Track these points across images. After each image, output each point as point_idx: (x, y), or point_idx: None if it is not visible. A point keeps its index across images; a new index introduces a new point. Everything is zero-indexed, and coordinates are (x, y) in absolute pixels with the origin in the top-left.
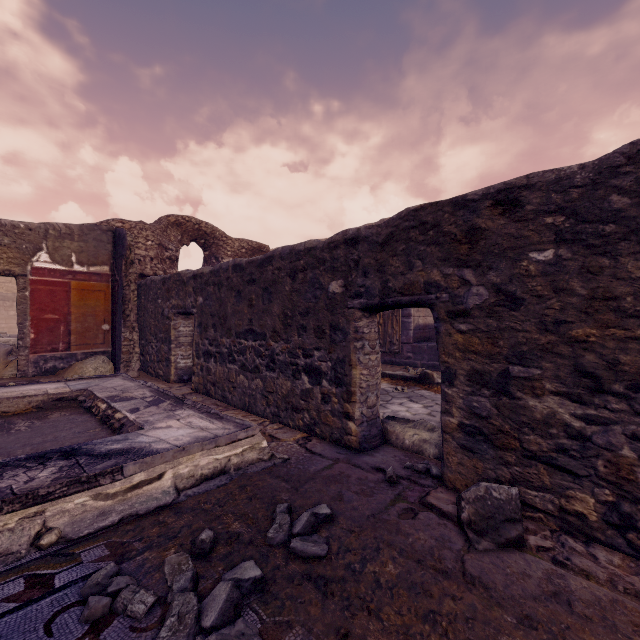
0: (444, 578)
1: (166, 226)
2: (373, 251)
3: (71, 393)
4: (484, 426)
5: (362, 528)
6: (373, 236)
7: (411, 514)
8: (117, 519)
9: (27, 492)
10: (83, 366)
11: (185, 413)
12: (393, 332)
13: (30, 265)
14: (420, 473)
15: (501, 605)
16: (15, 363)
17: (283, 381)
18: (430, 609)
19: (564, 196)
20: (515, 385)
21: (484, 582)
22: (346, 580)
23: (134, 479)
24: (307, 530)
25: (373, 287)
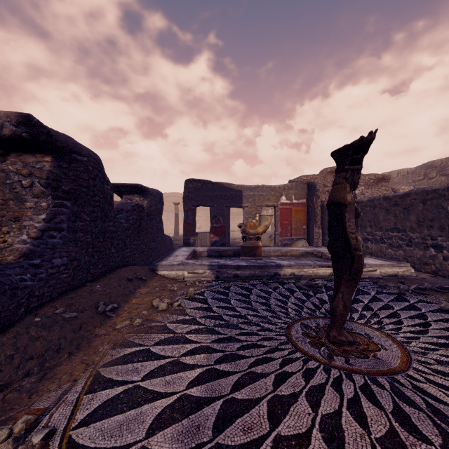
0: None
1: (325, 174)
2: None
3: (310, 251)
4: None
5: None
6: None
7: None
8: (367, 277)
9: None
10: (298, 243)
11: (370, 259)
12: None
13: (279, 202)
14: None
15: None
16: (273, 241)
17: (417, 251)
18: None
19: None
20: None
21: None
22: None
23: (368, 269)
24: (439, 288)
25: None
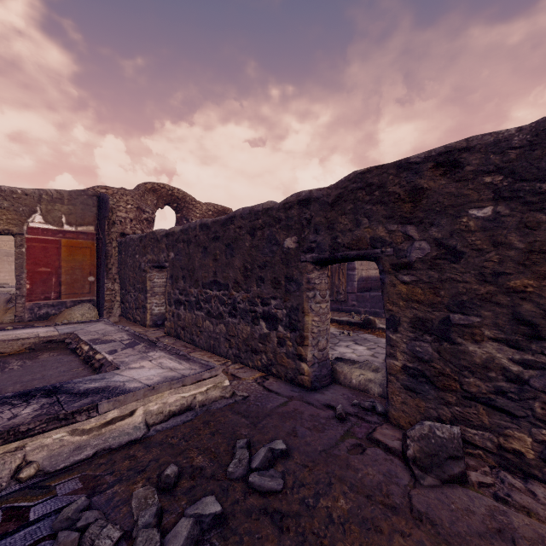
0: (393, 514)
1: (144, 192)
2: (324, 210)
3: (59, 336)
4: (426, 369)
5: (315, 463)
6: (324, 197)
7: (360, 449)
8: (91, 453)
9: (9, 428)
10: (72, 312)
11: (157, 355)
12: (340, 283)
13: (26, 225)
14: (366, 410)
15: (448, 542)
16: (13, 310)
17: (243, 326)
18: (381, 545)
19: (502, 157)
20: (455, 332)
21: (431, 518)
22: (301, 515)
23: (108, 416)
24: (264, 465)
25: (324, 243)
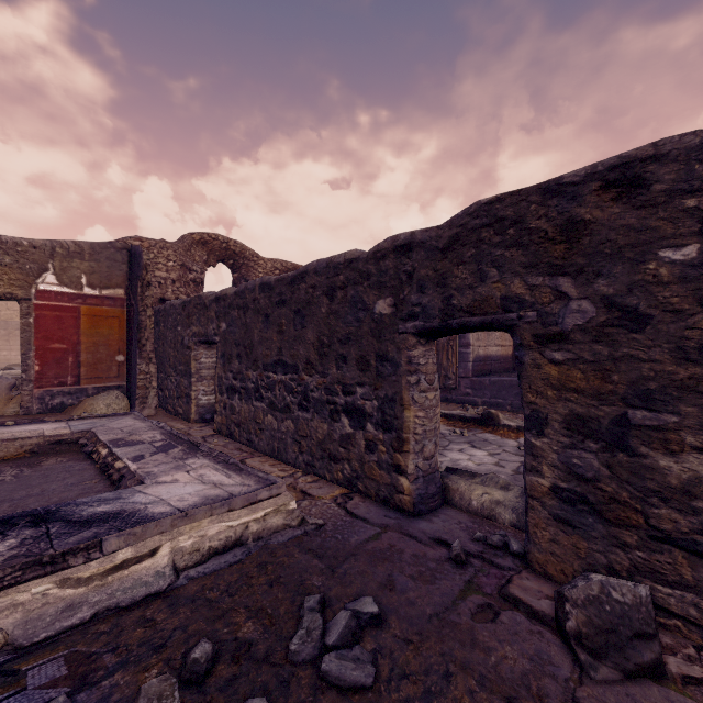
0: None
1: (190, 245)
2: (432, 259)
3: (71, 435)
4: (589, 492)
5: (423, 636)
6: (432, 240)
7: (490, 614)
8: (89, 615)
9: None
10: (94, 402)
11: (198, 463)
12: (448, 364)
13: (34, 288)
14: (495, 548)
15: None
16: (18, 399)
17: (318, 423)
18: None
19: None
20: (637, 437)
21: None
22: None
23: (117, 557)
24: (346, 640)
25: (432, 305)
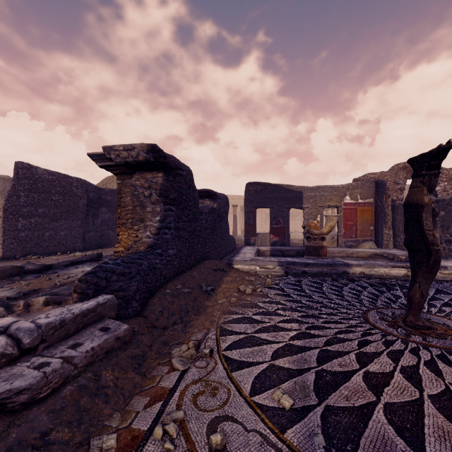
0: None
1: (397, 171)
2: None
3: (380, 253)
4: None
5: None
6: None
7: None
8: (449, 279)
9: None
10: (364, 245)
11: None
12: None
13: (342, 202)
14: None
15: None
16: (335, 242)
17: None
18: None
19: None
20: None
21: None
22: None
23: (451, 271)
24: None
25: None
